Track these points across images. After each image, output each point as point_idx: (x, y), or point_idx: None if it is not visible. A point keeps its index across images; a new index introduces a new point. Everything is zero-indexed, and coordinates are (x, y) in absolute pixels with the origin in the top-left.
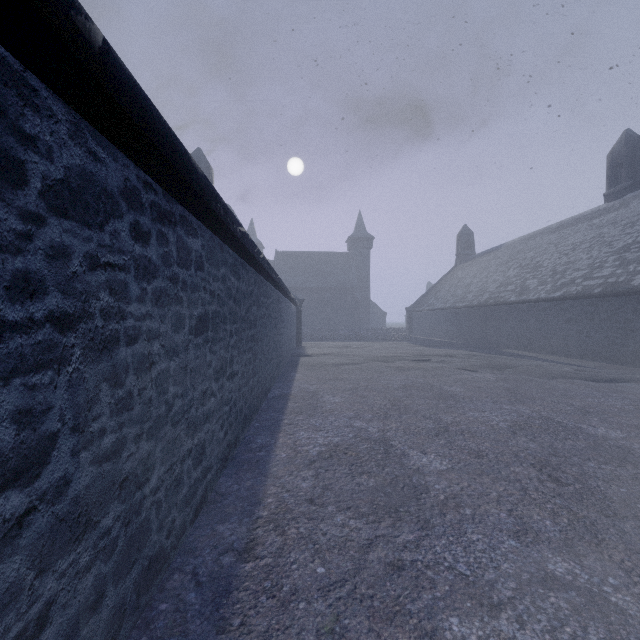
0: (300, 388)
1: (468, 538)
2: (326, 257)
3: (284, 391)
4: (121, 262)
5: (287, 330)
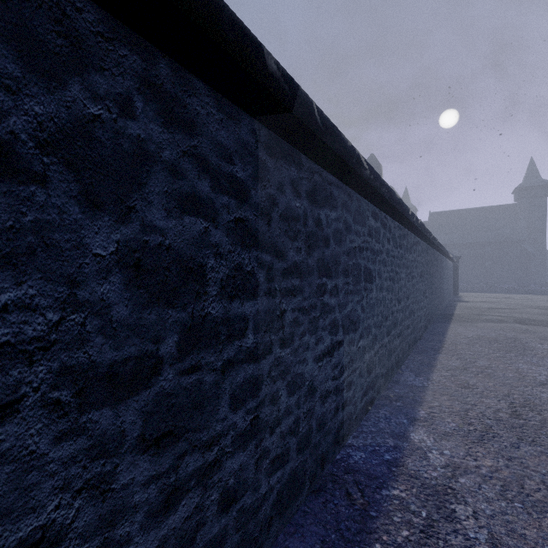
0: (459, 316)
1: (543, 359)
2: (486, 212)
3: (447, 317)
4: (413, 259)
5: (446, 281)
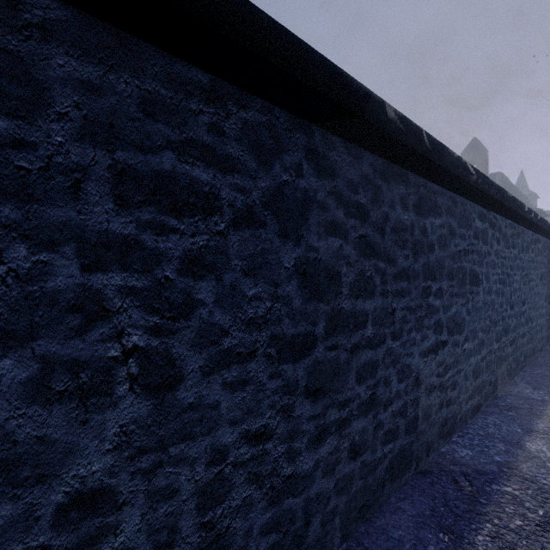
0: None
1: None
2: None
3: None
4: (530, 260)
5: None
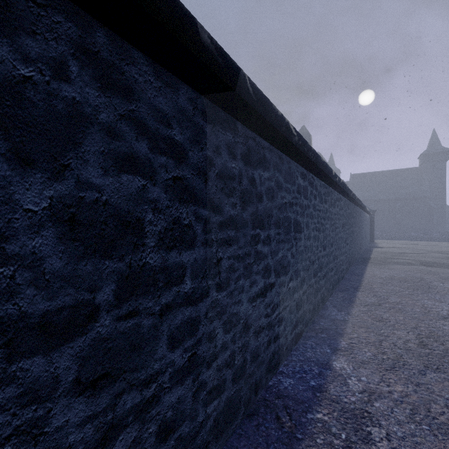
0: (374, 260)
1: (444, 296)
2: (396, 173)
3: (365, 260)
4: (336, 213)
5: (364, 230)
